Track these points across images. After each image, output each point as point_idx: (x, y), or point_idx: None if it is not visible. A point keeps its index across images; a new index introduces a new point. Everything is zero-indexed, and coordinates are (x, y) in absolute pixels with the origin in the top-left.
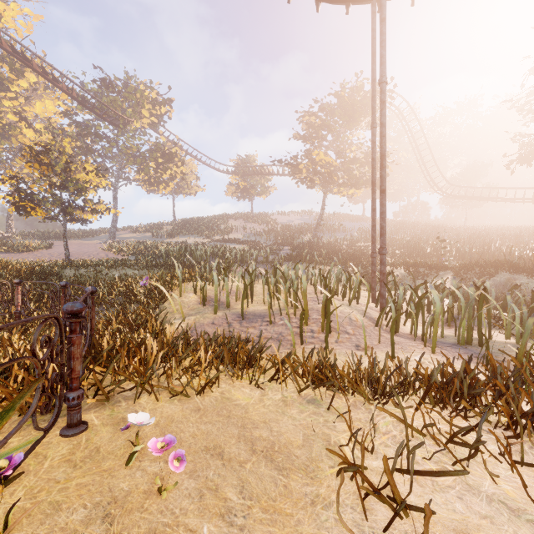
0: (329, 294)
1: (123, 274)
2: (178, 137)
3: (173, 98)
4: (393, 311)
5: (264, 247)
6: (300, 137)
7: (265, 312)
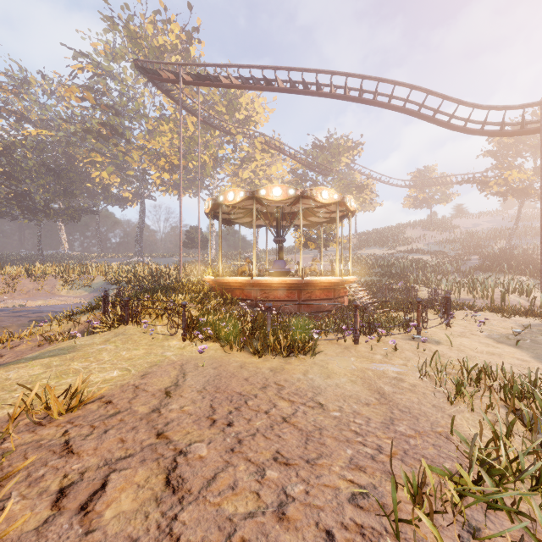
0: (504, 290)
1: (364, 280)
2: (369, 173)
3: (364, 142)
4: (541, 299)
5: (450, 257)
6: (490, 153)
7: (470, 299)
